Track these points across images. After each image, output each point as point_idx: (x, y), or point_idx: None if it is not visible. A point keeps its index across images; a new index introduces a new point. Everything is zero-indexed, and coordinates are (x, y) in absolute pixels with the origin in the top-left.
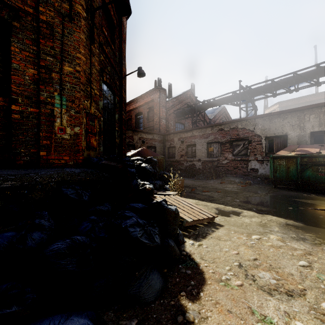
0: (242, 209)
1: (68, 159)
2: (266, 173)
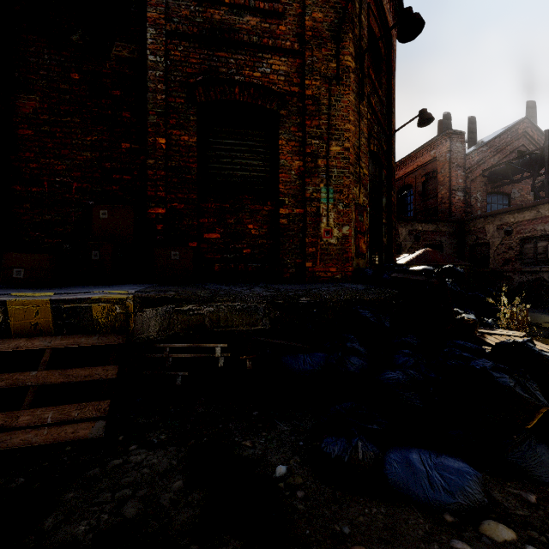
0: None
1: (335, 271)
2: None
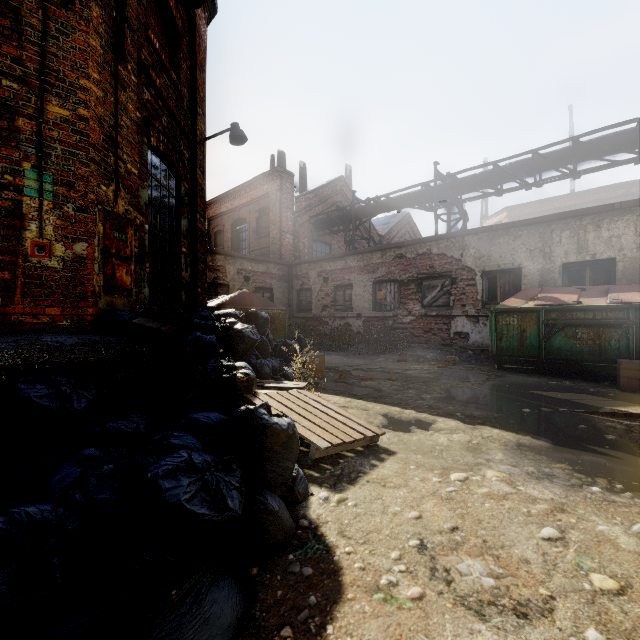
0: (435, 415)
1: (59, 313)
2: (484, 341)
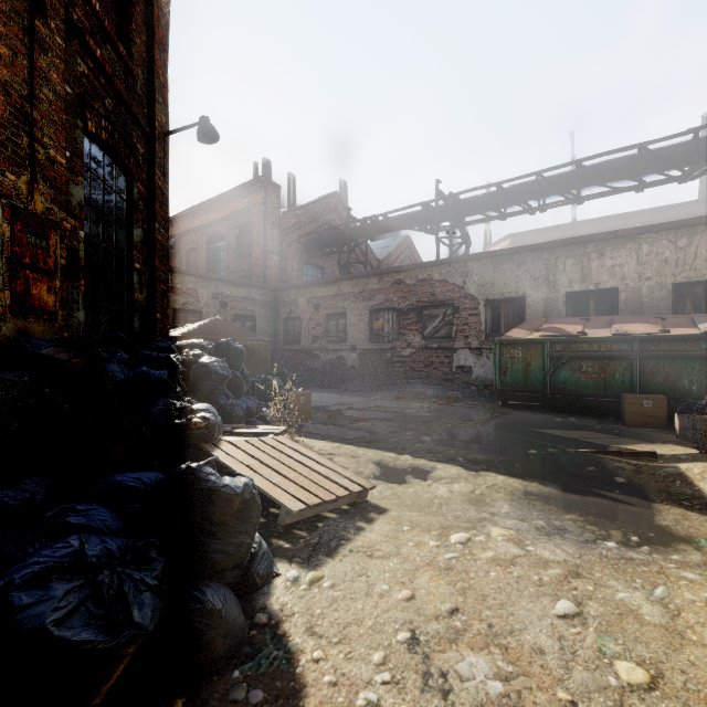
0: (435, 461)
1: None
2: (488, 375)
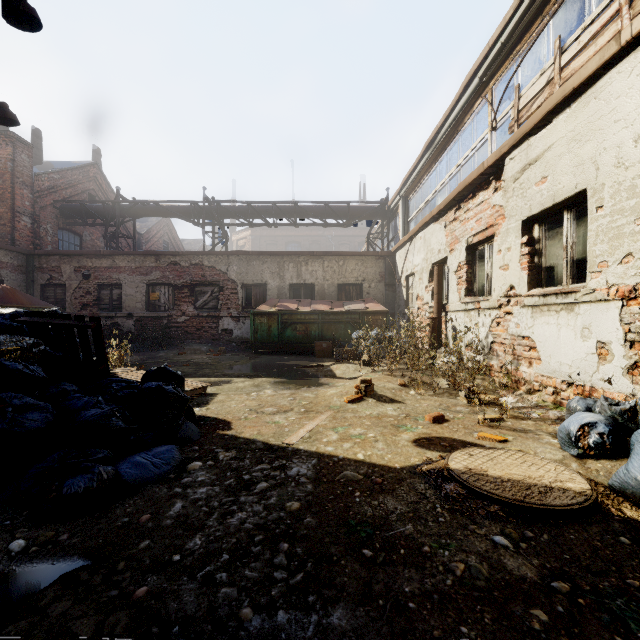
0: (230, 377)
1: None
2: (244, 335)
